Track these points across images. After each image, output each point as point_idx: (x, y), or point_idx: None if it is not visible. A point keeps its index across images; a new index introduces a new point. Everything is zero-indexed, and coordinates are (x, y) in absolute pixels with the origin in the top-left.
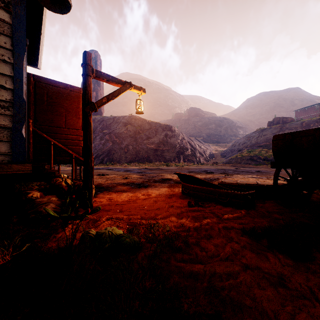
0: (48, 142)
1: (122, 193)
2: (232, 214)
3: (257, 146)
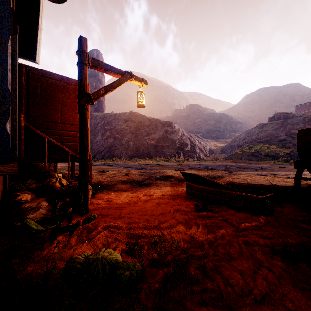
0: (42, 138)
1: (122, 193)
2: (249, 223)
3: (257, 142)
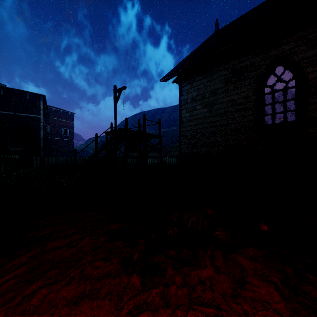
0: None
1: None
2: None
3: None
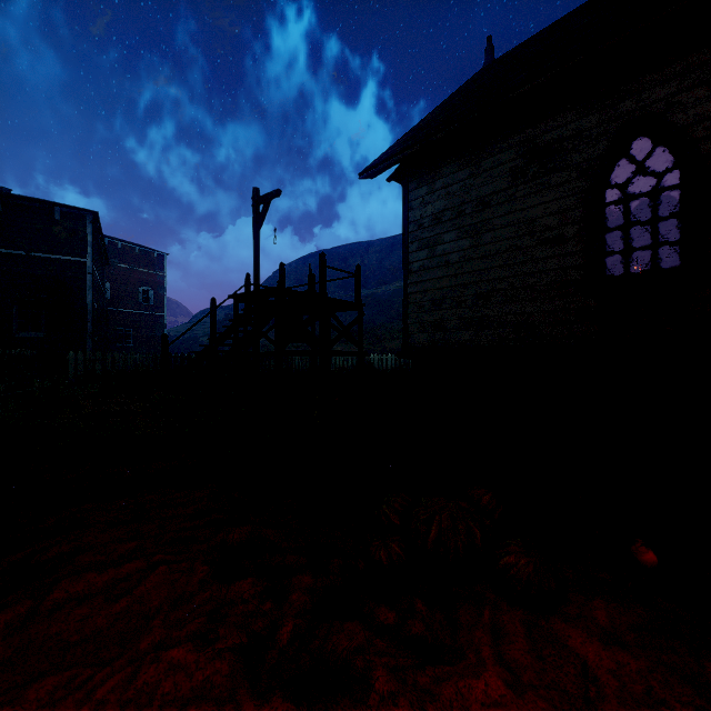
0: None
1: None
2: None
3: None
